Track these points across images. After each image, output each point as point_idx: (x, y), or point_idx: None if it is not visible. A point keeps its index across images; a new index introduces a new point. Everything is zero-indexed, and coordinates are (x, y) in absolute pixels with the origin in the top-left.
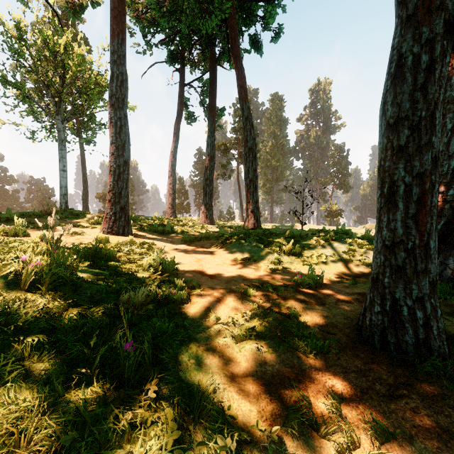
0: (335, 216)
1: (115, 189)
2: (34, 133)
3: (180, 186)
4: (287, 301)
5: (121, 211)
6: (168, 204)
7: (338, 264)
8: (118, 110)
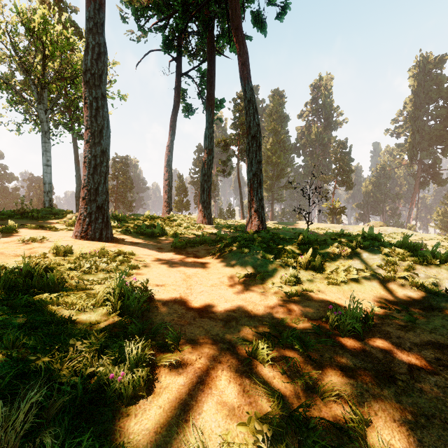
0: (337, 213)
1: (91, 185)
2: (19, 126)
3: (179, 184)
4: (329, 373)
5: (98, 211)
6: (164, 202)
7: (374, 282)
8: (94, 88)
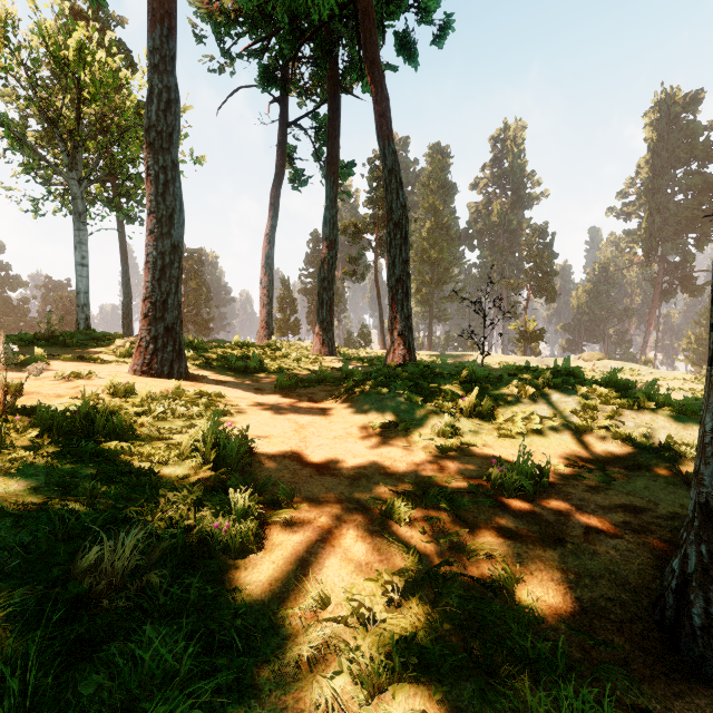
0: (532, 339)
1: (156, 295)
2: (37, 204)
3: (284, 293)
4: (481, 534)
5: (167, 335)
6: (260, 321)
7: (564, 435)
8: (161, 153)
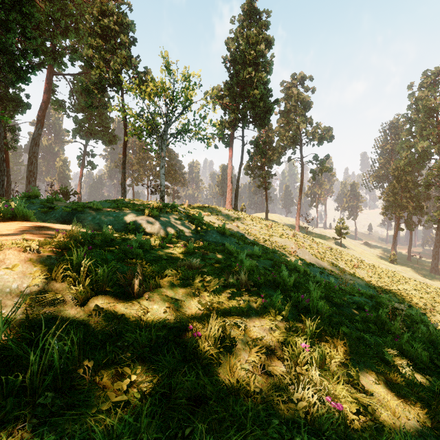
0: None
1: None
2: None
3: None
4: None
5: None
6: None
7: None
8: None
